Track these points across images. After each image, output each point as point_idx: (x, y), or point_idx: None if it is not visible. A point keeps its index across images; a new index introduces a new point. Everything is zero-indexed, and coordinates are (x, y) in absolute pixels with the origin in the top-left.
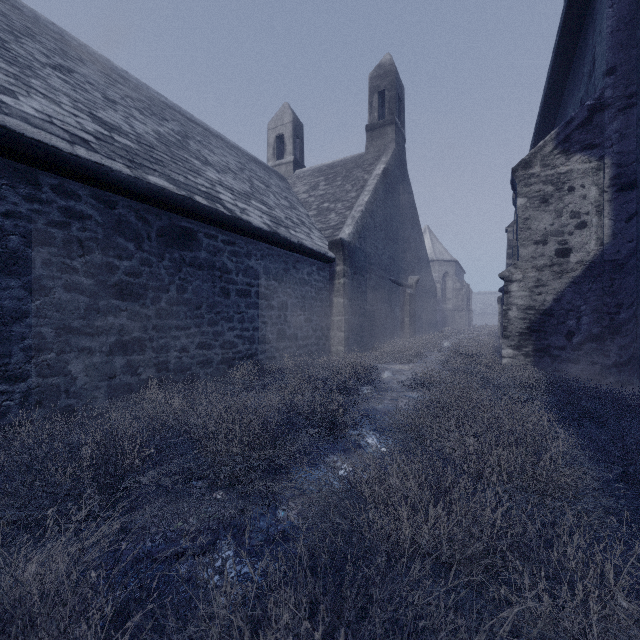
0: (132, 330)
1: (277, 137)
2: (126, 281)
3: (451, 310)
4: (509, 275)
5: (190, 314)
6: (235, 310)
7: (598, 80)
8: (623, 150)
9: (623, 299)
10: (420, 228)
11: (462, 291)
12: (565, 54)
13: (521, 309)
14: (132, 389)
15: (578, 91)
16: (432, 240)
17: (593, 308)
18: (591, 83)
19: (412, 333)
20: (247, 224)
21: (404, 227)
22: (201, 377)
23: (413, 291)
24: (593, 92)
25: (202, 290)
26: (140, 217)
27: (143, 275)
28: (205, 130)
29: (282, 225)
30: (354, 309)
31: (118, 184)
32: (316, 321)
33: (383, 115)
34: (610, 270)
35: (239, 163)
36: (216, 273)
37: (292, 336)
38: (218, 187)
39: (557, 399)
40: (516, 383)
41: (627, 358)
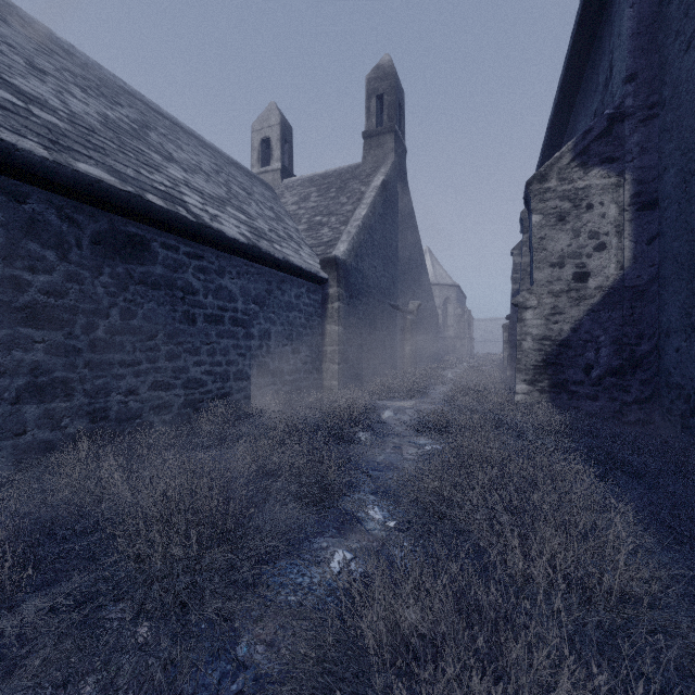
0: (52, 368)
1: (263, 140)
2: (43, 302)
3: (452, 338)
4: (523, 301)
5: (140, 346)
6: (203, 340)
7: (616, 88)
8: (644, 165)
9: (644, 329)
10: (421, 249)
11: (464, 317)
12: (578, 62)
13: (536, 339)
14: (52, 448)
15: (591, 102)
16: (433, 263)
17: (613, 339)
18: (608, 92)
19: (413, 363)
20: (218, 234)
21: (405, 247)
22: (156, 426)
23: (414, 317)
24: (610, 102)
25: (157, 315)
26: (65, 217)
27: (70, 294)
28: (174, 124)
29: (265, 238)
30: (350, 338)
31: (27, 169)
32: (306, 352)
33: (382, 122)
34: (631, 297)
35: (215, 165)
36: (177, 294)
37: (276, 370)
38: (183, 187)
39: (585, 446)
40: (536, 426)
41: (648, 394)
